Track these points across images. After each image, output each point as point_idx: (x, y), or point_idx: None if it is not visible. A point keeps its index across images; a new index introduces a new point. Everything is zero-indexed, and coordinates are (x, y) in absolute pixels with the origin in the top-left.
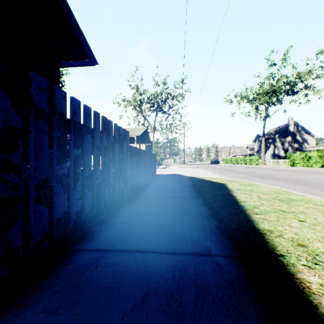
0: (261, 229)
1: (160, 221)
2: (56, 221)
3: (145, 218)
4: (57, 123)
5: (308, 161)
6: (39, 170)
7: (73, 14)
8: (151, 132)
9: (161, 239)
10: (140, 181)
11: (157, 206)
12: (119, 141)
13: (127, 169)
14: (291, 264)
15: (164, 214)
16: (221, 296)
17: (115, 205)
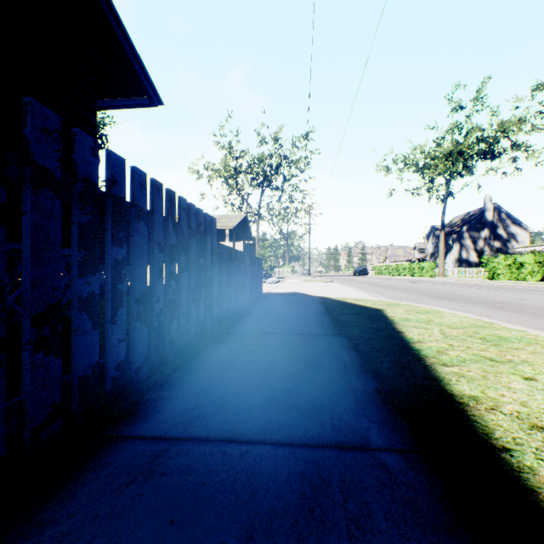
0: (458, 395)
1: (271, 379)
2: (77, 384)
3: (243, 373)
4: (79, 199)
5: (519, 271)
6: (41, 287)
7: (118, 16)
8: (254, 222)
9: (275, 416)
10: (236, 305)
11: (266, 350)
12: (198, 235)
13: (213, 285)
14: (528, 469)
15: (279, 366)
16: (401, 543)
17: (191, 348)
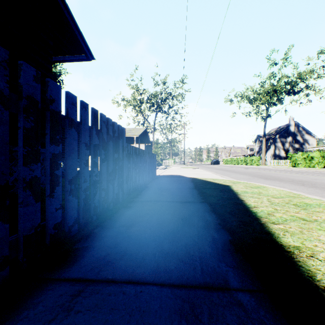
0: (286, 245)
1: (160, 233)
2: (22, 241)
3: (141, 229)
4: (24, 111)
5: (310, 162)
6: None
7: (66, 4)
8: (151, 133)
9: (161, 262)
10: (139, 183)
11: (157, 213)
12: (114, 138)
13: (123, 170)
14: None
15: (165, 224)
16: None
17: (108, 211)
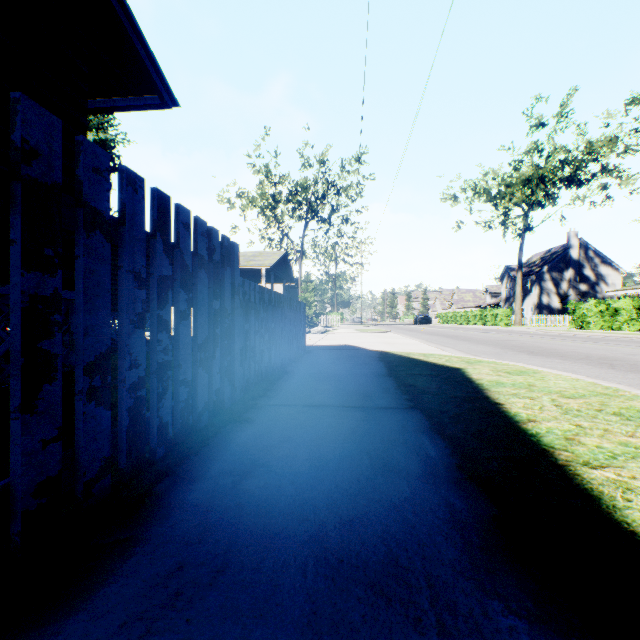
0: None
1: (316, 497)
2: None
3: (271, 483)
4: None
5: (613, 319)
6: None
7: None
8: (296, 261)
9: (324, 596)
10: (269, 364)
11: (308, 436)
12: (211, 265)
13: (234, 338)
14: None
15: (329, 468)
16: None
17: (197, 433)
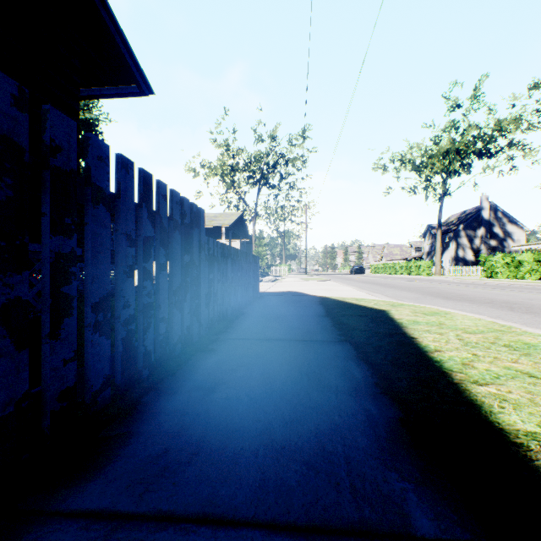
0: (510, 431)
1: (266, 405)
2: None
3: (232, 396)
4: None
5: (517, 269)
6: None
7: None
8: (250, 221)
9: (270, 469)
10: (229, 306)
11: (260, 362)
12: (183, 227)
13: (201, 285)
14: None
15: (276, 385)
16: None
17: (172, 360)
